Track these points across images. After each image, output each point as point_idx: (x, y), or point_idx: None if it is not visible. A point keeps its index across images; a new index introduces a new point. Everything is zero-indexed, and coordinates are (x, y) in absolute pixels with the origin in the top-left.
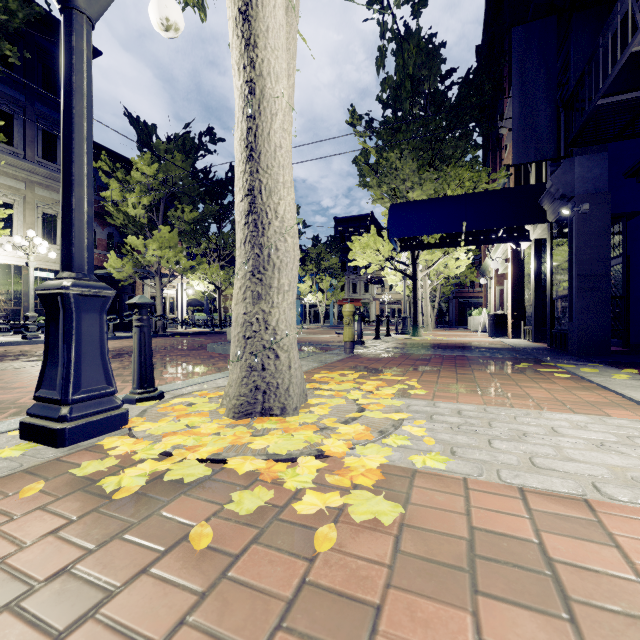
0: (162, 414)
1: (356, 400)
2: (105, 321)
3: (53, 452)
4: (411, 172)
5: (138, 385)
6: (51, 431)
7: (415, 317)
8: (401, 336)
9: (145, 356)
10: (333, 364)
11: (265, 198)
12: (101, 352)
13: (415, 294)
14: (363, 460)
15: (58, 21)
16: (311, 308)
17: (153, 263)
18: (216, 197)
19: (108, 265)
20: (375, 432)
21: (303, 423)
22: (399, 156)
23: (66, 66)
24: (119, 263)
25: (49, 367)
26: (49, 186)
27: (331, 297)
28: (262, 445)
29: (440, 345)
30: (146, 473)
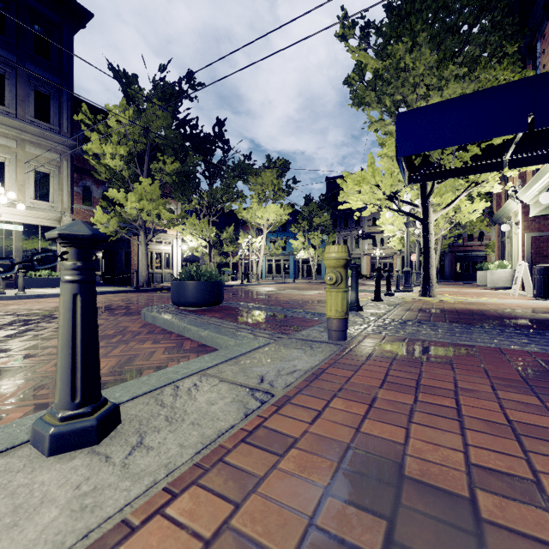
0: None
1: None
2: None
3: None
4: (427, 70)
5: None
6: None
7: (426, 271)
8: (406, 295)
9: None
10: (286, 405)
11: None
12: None
13: (426, 241)
14: None
15: None
16: (304, 263)
17: (137, 217)
18: (205, 153)
19: (95, 220)
20: None
21: None
22: (409, 48)
23: None
24: (104, 218)
25: None
26: (41, 144)
27: (322, 253)
28: None
29: (485, 315)
30: None
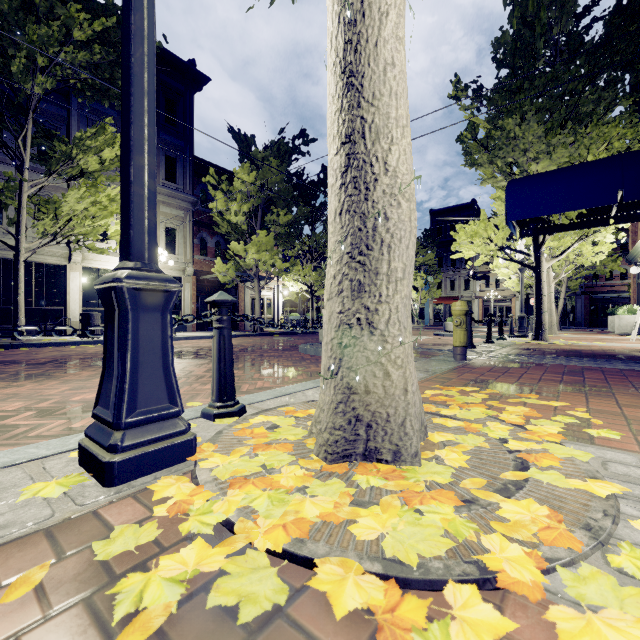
0: (238, 440)
1: (503, 441)
2: (169, 322)
3: (97, 494)
4: (535, 139)
5: (217, 397)
6: (100, 463)
7: (538, 317)
8: (518, 339)
9: (224, 363)
10: (444, 375)
11: (370, 144)
12: (163, 362)
13: (538, 289)
14: (597, 627)
15: (177, 58)
16: None
17: (252, 266)
18: (309, 199)
19: (215, 270)
20: (576, 528)
21: (431, 483)
22: (519, 121)
23: (124, 6)
24: (224, 268)
25: (106, 379)
26: (170, 203)
27: (426, 295)
28: (371, 531)
29: (582, 352)
30: (185, 575)
